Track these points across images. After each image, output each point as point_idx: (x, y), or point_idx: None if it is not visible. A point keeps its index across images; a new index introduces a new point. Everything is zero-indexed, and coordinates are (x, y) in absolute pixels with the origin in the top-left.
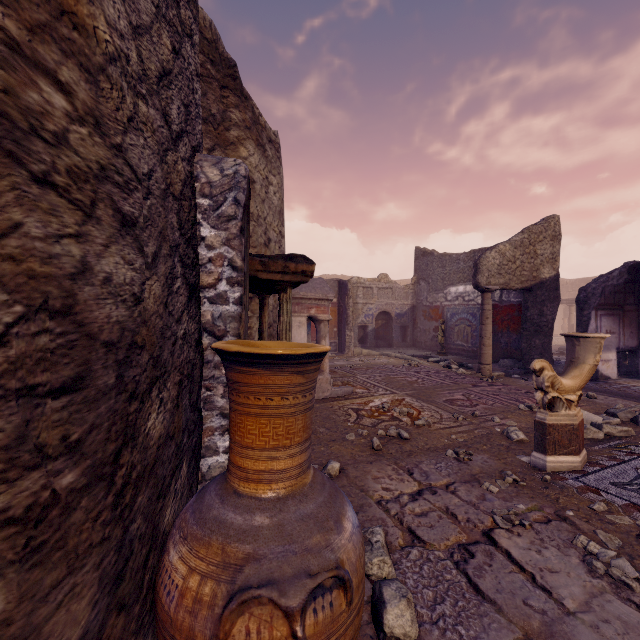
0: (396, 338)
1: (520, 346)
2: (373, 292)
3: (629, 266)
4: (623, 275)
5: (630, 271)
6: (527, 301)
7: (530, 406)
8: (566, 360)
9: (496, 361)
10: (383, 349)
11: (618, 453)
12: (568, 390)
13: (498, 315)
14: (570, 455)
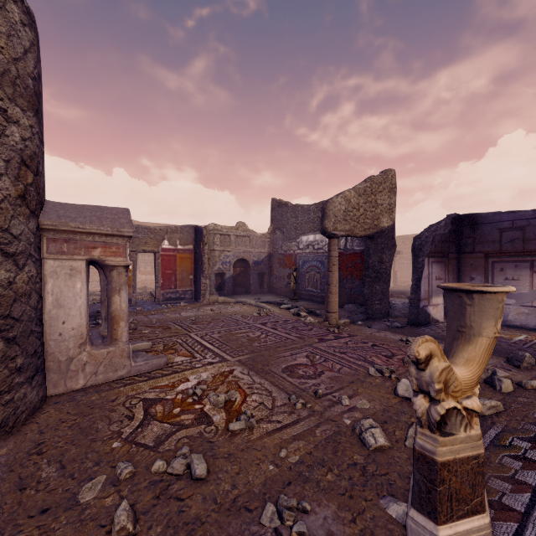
0: (254, 285)
1: (362, 292)
2: (231, 239)
3: (452, 218)
4: (448, 226)
5: (453, 222)
6: (369, 249)
7: (381, 370)
8: (449, 328)
9: (342, 306)
10: (241, 296)
11: (513, 464)
12: (465, 388)
13: (343, 262)
14: (474, 514)
